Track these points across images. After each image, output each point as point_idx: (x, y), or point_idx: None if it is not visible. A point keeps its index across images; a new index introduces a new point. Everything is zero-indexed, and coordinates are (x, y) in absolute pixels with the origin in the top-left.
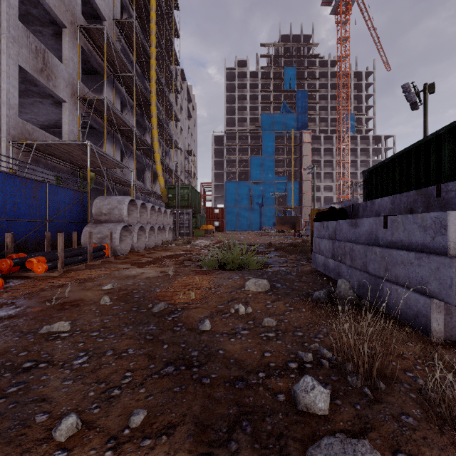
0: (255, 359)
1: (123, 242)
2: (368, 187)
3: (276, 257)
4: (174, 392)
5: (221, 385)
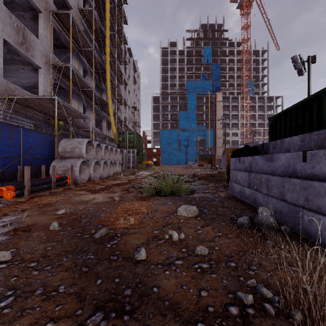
0: (191, 301)
1: (83, 173)
2: (272, 130)
3: (199, 185)
4: None
5: None
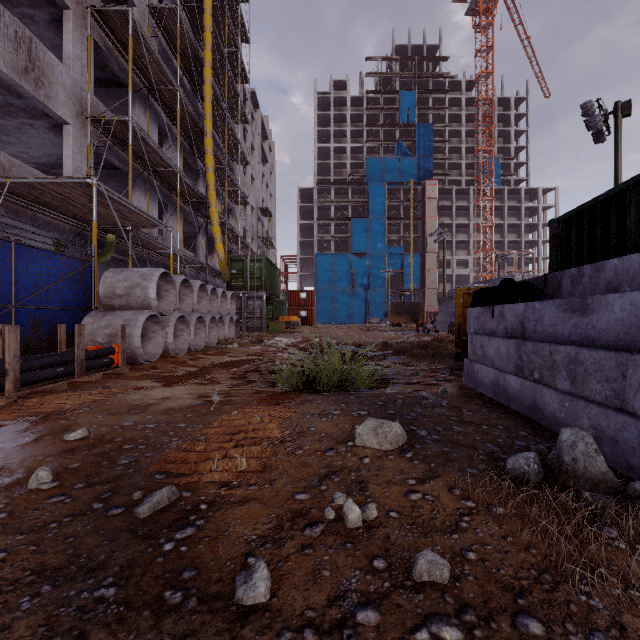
0: None
1: (151, 341)
2: (559, 247)
3: (397, 366)
4: None
5: None
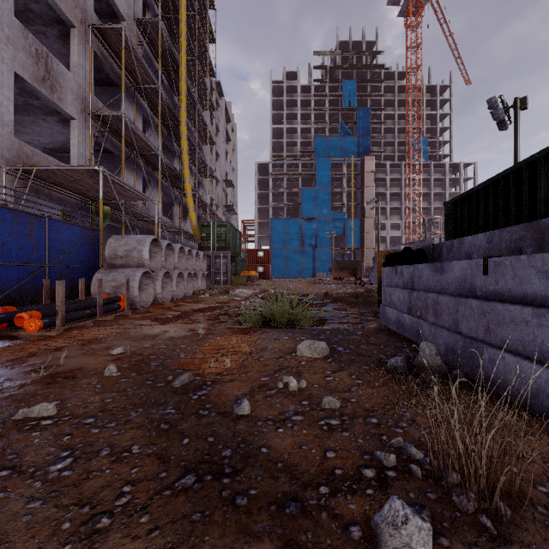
0: (313, 462)
1: (144, 292)
2: (450, 222)
3: (334, 311)
4: (192, 523)
5: (263, 508)
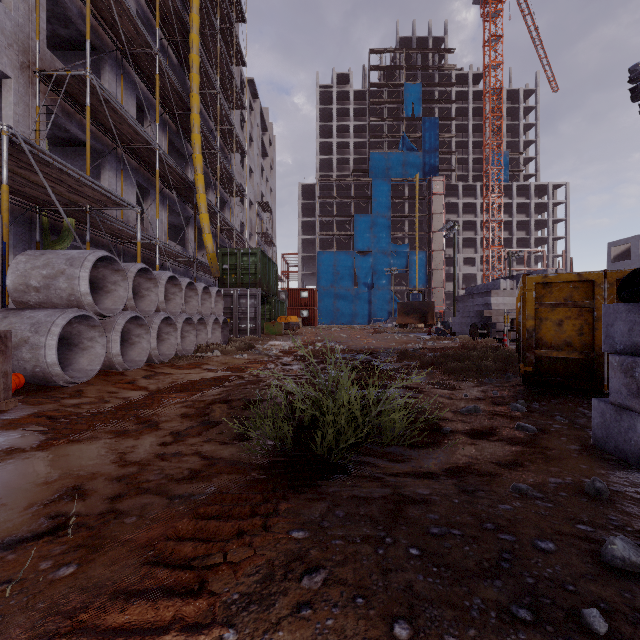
0: None
1: (86, 353)
2: None
3: (433, 389)
4: None
5: None
